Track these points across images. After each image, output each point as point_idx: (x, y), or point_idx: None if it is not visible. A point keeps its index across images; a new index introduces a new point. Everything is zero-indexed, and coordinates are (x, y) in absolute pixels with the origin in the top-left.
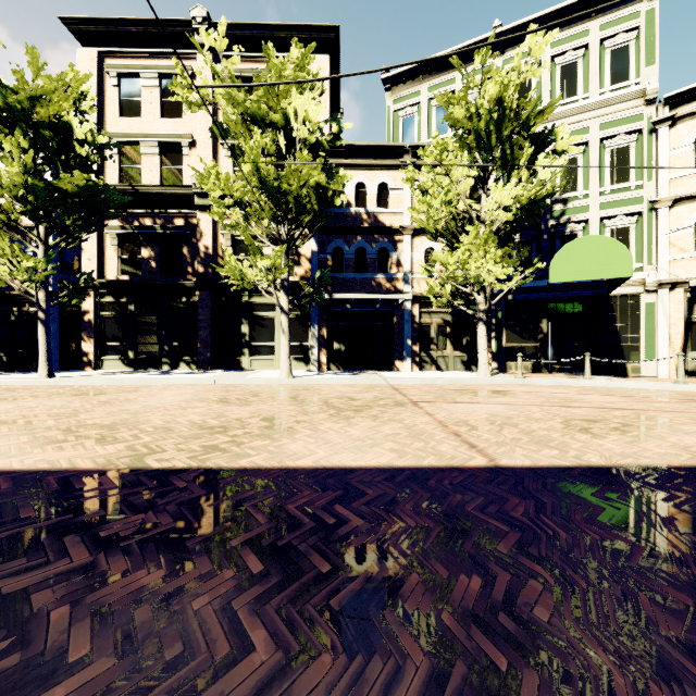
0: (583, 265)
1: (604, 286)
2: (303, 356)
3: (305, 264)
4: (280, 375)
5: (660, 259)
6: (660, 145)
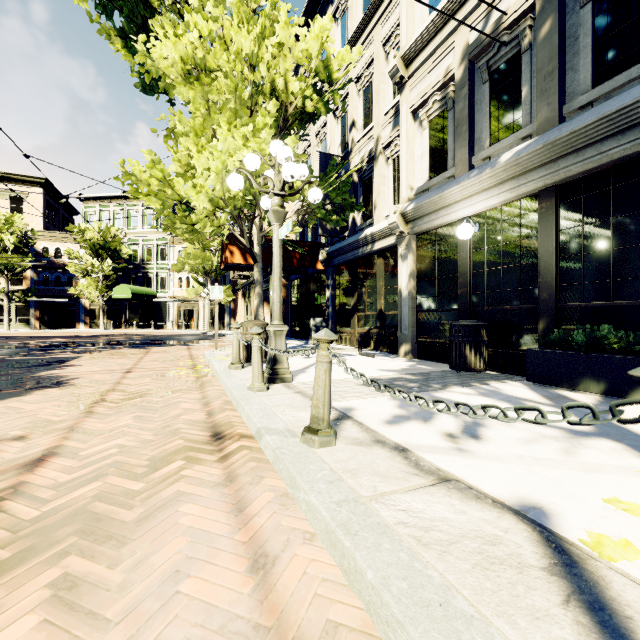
0: (120, 294)
1: (157, 297)
2: (29, 323)
3: (29, 281)
4: (4, 330)
5: (171, 289)
6: (171, 251)
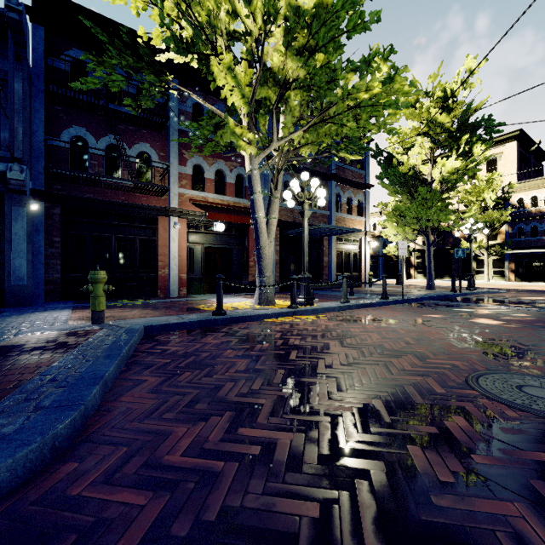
0: None
1: None
2: (502, 275)
3: (503, 235)
4: (483, 281)
5: None
6: None
